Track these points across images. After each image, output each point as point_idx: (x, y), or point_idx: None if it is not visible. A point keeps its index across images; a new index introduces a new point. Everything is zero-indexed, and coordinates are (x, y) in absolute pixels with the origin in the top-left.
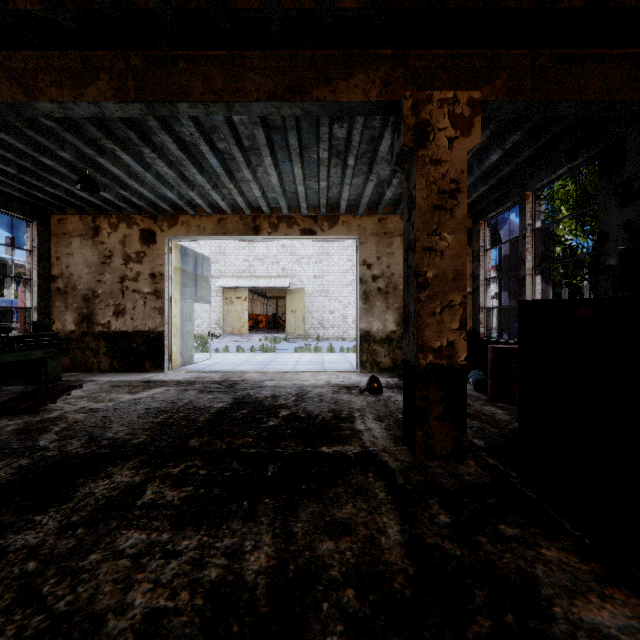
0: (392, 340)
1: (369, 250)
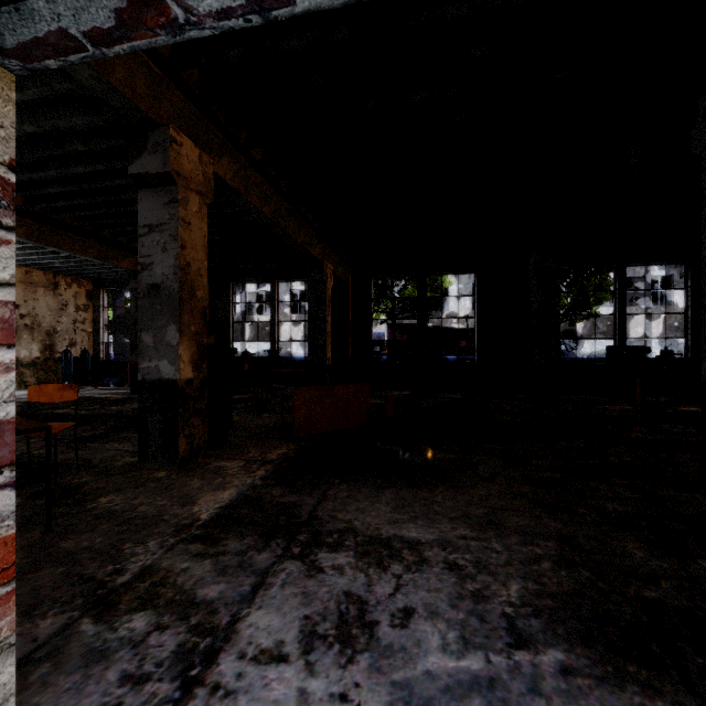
0: (37, 364)
1: (18, 294)
